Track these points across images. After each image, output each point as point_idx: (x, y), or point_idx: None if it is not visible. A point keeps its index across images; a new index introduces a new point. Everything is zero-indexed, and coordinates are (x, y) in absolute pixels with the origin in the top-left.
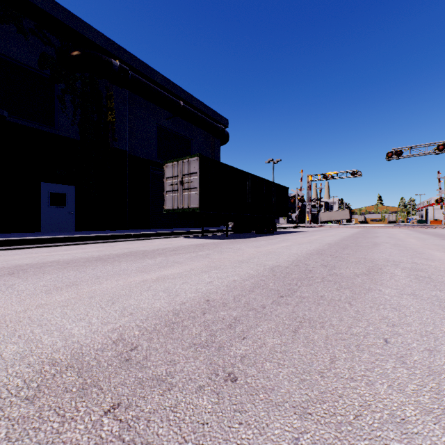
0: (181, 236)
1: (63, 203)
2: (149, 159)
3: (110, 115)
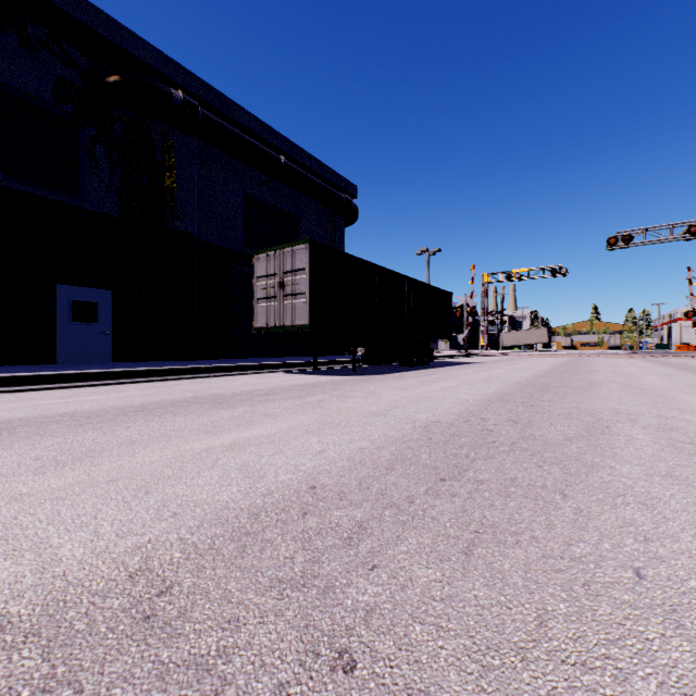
0: (282, 371)
1: (93, 318)
2: (232, 248)
3: (168, 177)
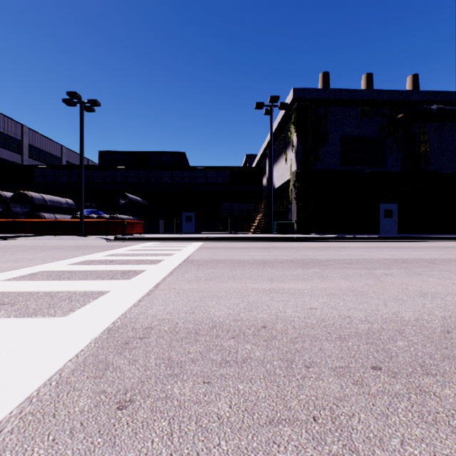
0: None
1: (390, 215)
2: (455, 172)
3: (422, 146)
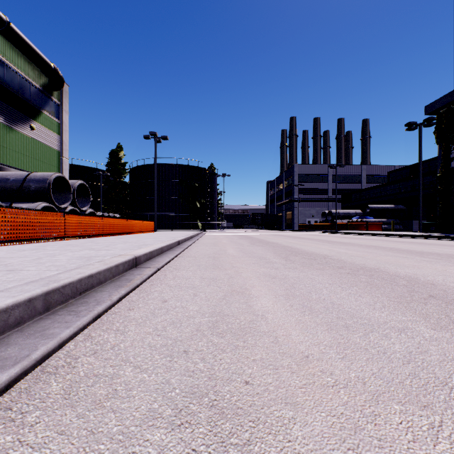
0: None
1: None
2: None
3: None
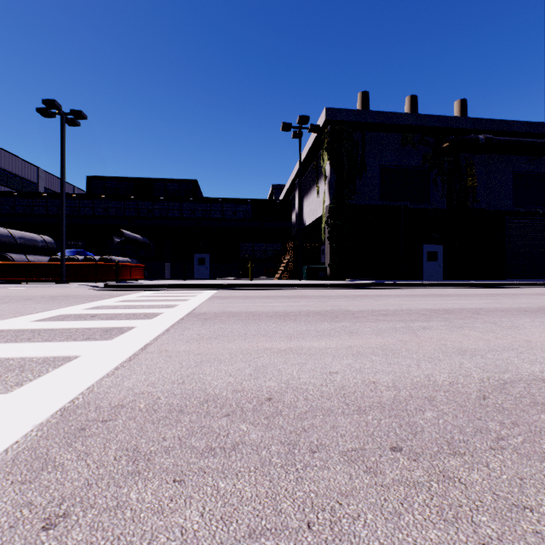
0: None
1: (435, 258)
2: (504, 210)
3: (470, 180)
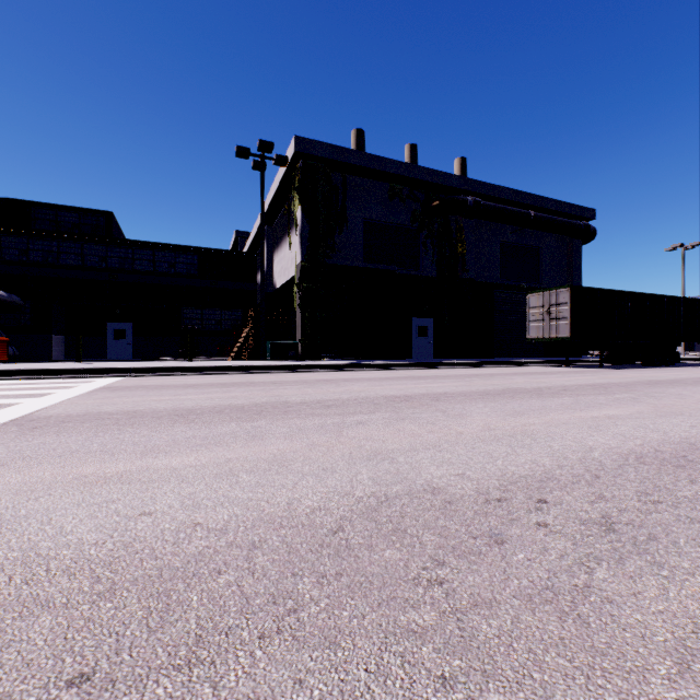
0: (543, 365)
1: (425, 334)
2: (493, 282)
3: (460, 247)
